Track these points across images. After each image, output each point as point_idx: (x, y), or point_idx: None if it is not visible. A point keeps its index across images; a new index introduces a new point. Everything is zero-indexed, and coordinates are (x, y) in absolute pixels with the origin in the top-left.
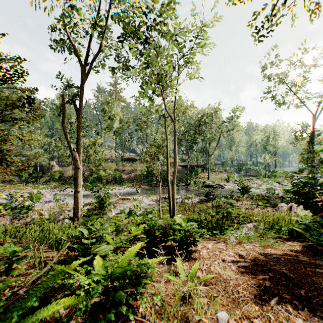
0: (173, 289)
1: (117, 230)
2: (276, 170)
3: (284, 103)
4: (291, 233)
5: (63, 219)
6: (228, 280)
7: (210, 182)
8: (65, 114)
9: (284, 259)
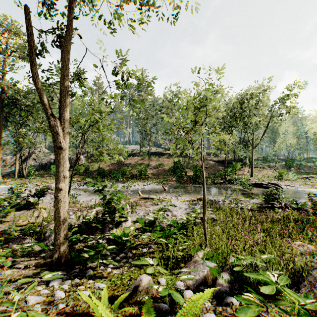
0: None
1: None
2: None
3: None
4: None
5: None
6: None
7: (256, 180)
8: (32, 47)
9: None
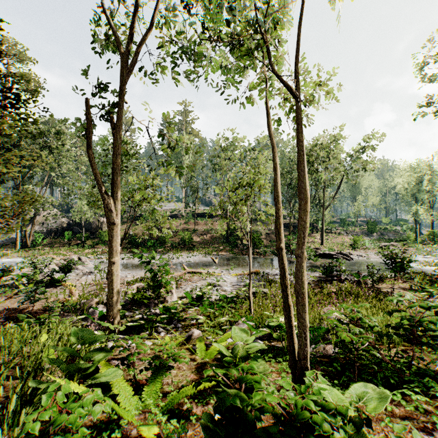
0: None
1: (153, 367)
2: (436, 232)
3: None
4: None
5: (98, 304)
6: None
7: (326, 249)
8: (90, 132)
9: None
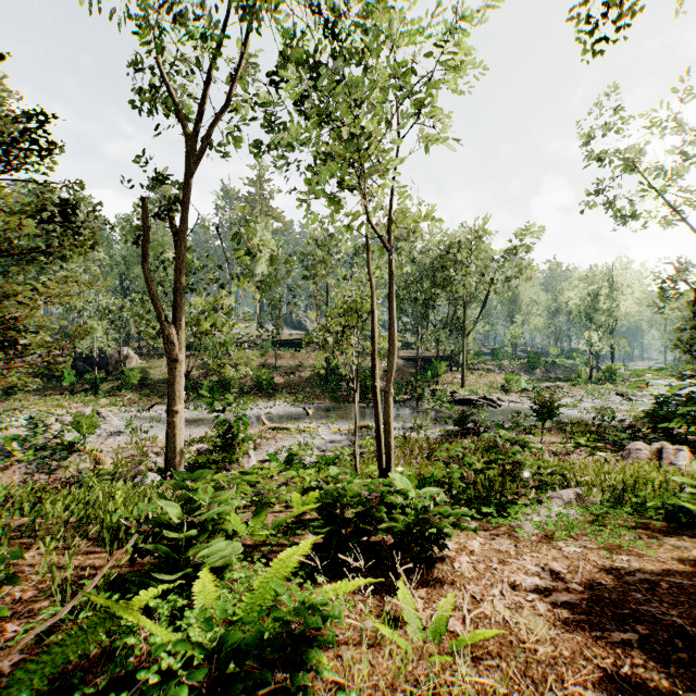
0: (391, 667)
1: (256, 502)
2: (616, 368)
3: (635, 217)
4: (671, 515)
5: (145, 473)
6: (533, 643)
7: (467, 393)
8: (146, 240)
9: (668, 586)
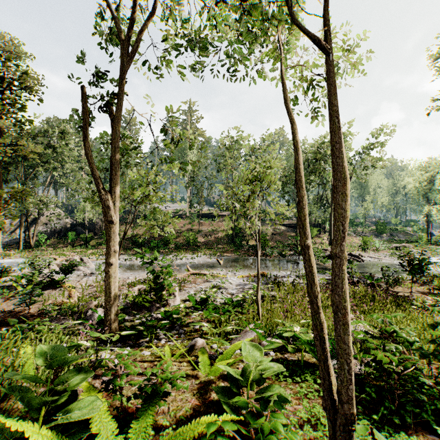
0: None
1: (143, 395)
2: None
3: None
4: None
5: (97, 307)
6: None
7: None
8: (85, 122)
9: None
